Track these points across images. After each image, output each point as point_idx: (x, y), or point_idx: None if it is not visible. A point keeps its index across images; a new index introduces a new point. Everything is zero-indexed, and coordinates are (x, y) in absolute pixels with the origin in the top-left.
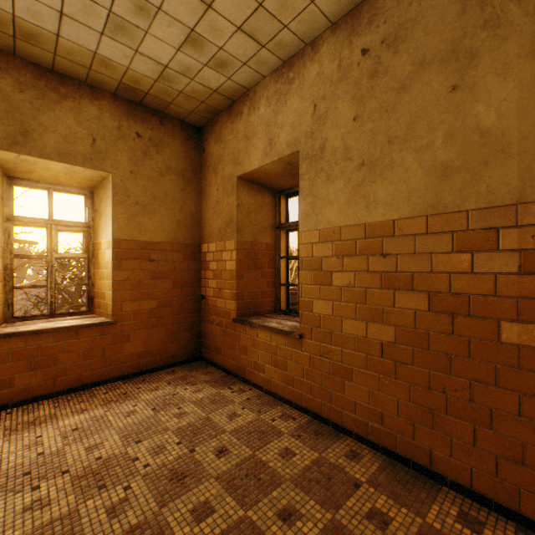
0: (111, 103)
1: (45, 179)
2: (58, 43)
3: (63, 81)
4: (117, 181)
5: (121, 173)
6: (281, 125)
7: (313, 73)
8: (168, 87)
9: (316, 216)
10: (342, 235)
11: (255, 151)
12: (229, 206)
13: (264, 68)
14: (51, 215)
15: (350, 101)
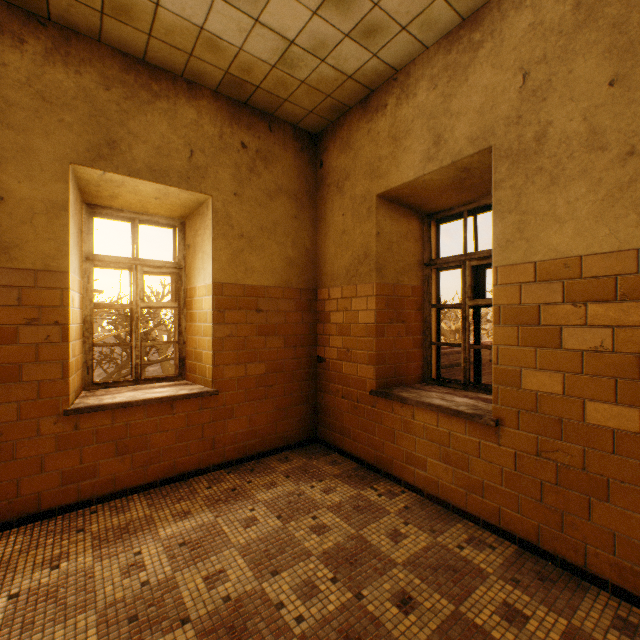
0: (211, 103)
1: (130, 206)
2: (155, 18)
3: (156, 75)
4: (218, 207)
5: (223, 196)
6: (457, 113)
7: (522, 25)
8: (287, 75)
9: (527, 243)
10: (583, 269)
11: (408, 156)
12: (363, 235)
13: (430, 32)
14: (136, 253)
15: (602, 56)
